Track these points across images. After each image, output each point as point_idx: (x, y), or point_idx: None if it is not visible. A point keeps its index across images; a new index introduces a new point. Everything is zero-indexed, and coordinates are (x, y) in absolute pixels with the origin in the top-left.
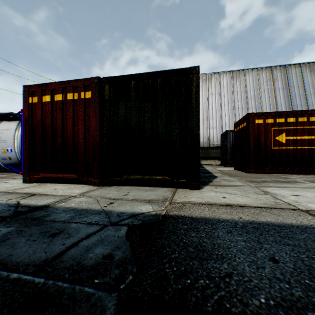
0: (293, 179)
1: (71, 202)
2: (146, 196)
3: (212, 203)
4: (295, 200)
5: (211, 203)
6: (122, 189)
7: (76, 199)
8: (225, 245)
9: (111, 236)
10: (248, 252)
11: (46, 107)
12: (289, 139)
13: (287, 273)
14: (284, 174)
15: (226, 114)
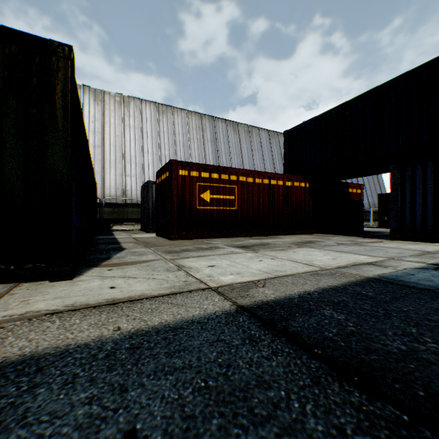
0: (216, 245)
1: None
2: None
3: (80, 306)
4: (209, 274)
5: (79, 305)
6: None
7: None
8: None
9: None
10: None
11: None
12: (214, 198)
13: None
14: (209, 239)
15: (150, 160)
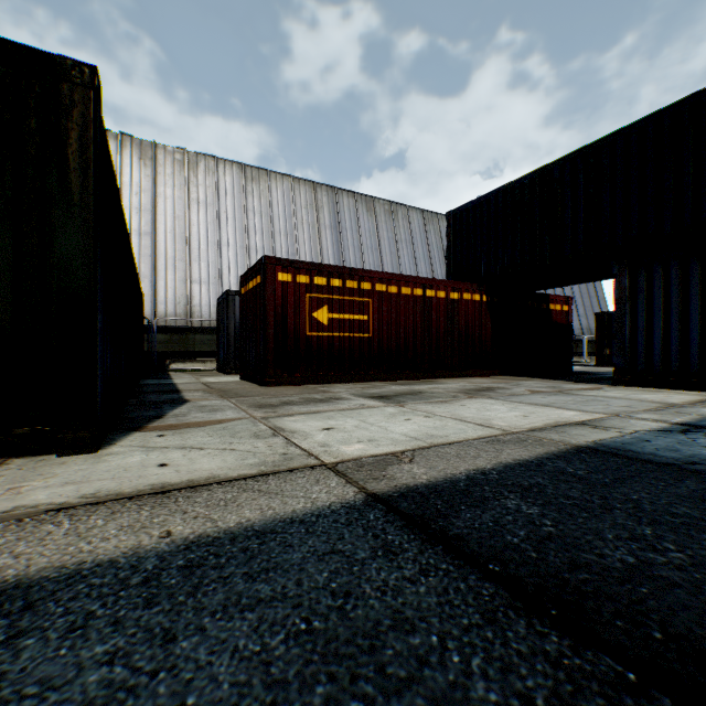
0: (337, 394)
1: None
2: None
3: (106, 497)
4: (324, 441)
5: (106, 495)
6: None
7: None
8: None
9: None
10: None
11: None
12: (335, 318)
13: None
14: (327, 385)
15: (232, 257)
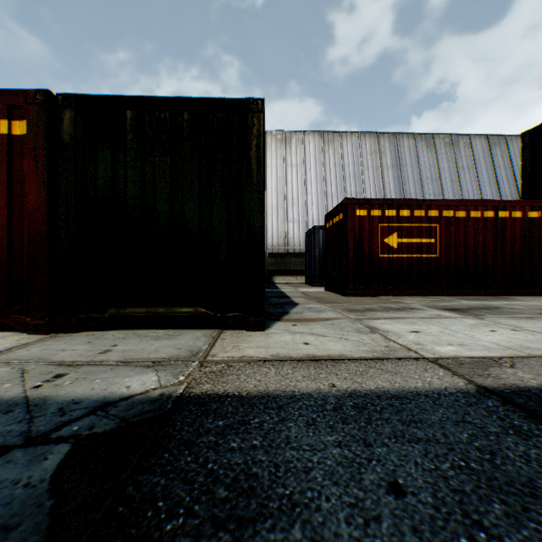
0: (409, 305)
1: None
2: (154, 352)
3: (284, 357)
4: (416, 341)
5: (283, 356)
6: (103, 337)
7: None
8: (300, 463)
9: (5, 487)
10: (347, 475)
11: None
12: (403, 242)
13: (426, 524)
14: (397, 297)
15: (314, 201)
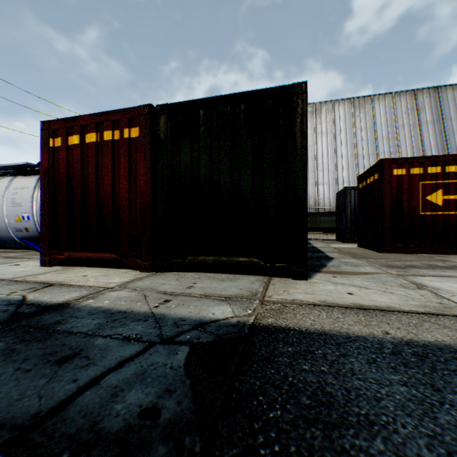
0: None
1: (104, 298)
2: (223, 290)
3: (331, 304)
4: None
5: (330, 303)
6: (185, 277)
7: (112, 293)
8: (369, 392)
9: (159, 366)
10: (418, 411)
11: (73, 152)
12: (449, 199)
13: None
14: (441, 255)
15: (344, 164)
